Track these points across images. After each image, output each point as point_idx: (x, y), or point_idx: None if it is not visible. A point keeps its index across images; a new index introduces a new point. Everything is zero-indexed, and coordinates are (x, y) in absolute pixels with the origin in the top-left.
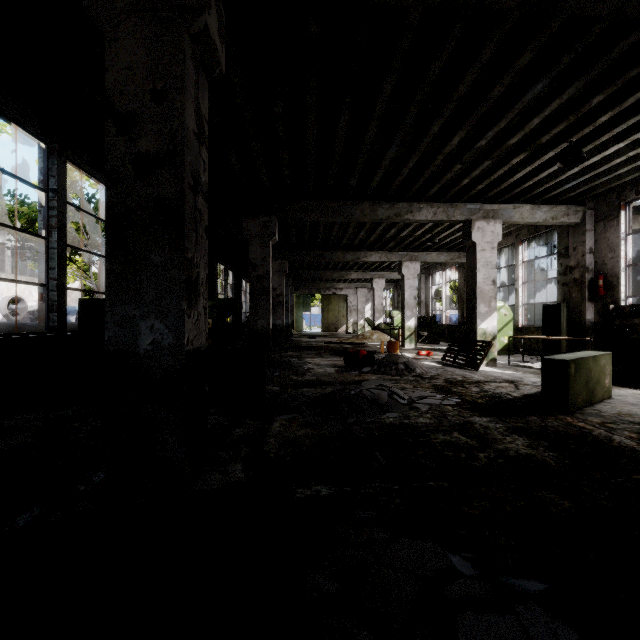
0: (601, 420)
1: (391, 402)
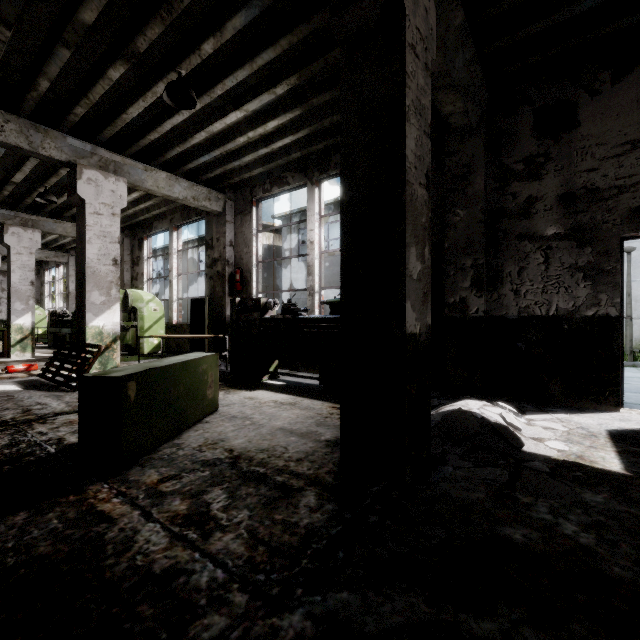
0: (163, 474)
1: None
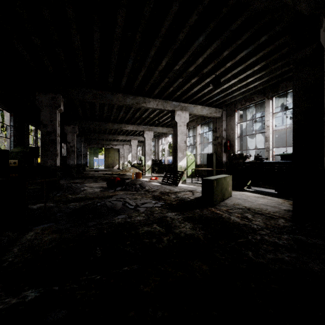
0: (226, 208)
1: (123, 208)
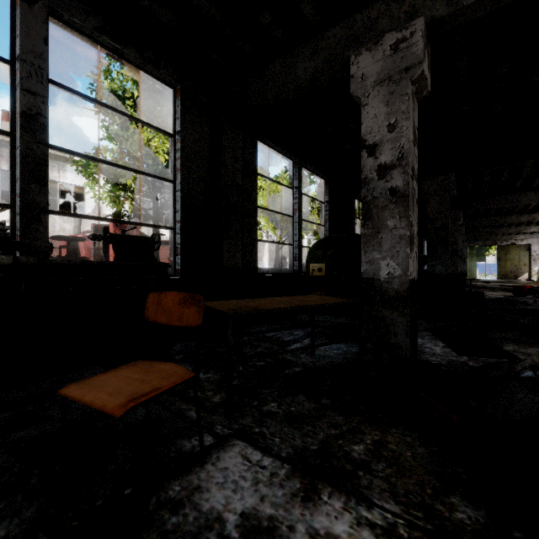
0: None
1: (534, 304)
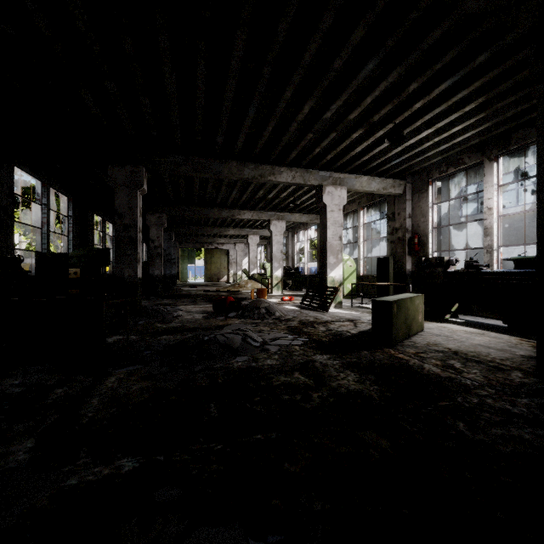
0: (416, 351)
1: (244, 345)
